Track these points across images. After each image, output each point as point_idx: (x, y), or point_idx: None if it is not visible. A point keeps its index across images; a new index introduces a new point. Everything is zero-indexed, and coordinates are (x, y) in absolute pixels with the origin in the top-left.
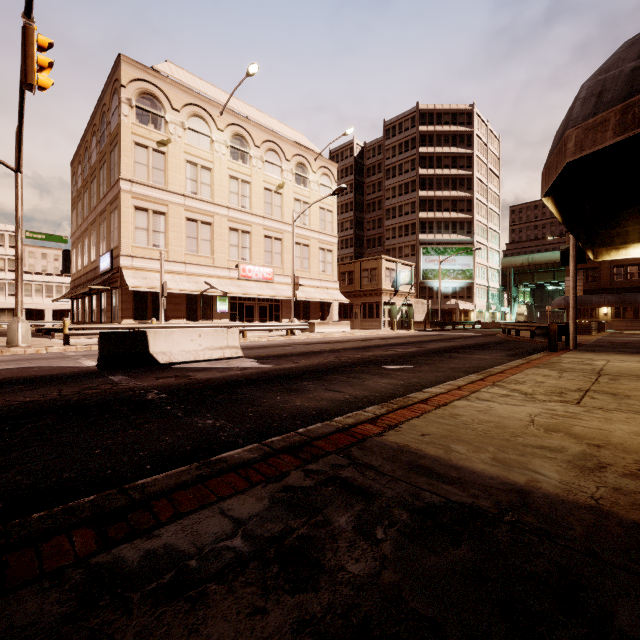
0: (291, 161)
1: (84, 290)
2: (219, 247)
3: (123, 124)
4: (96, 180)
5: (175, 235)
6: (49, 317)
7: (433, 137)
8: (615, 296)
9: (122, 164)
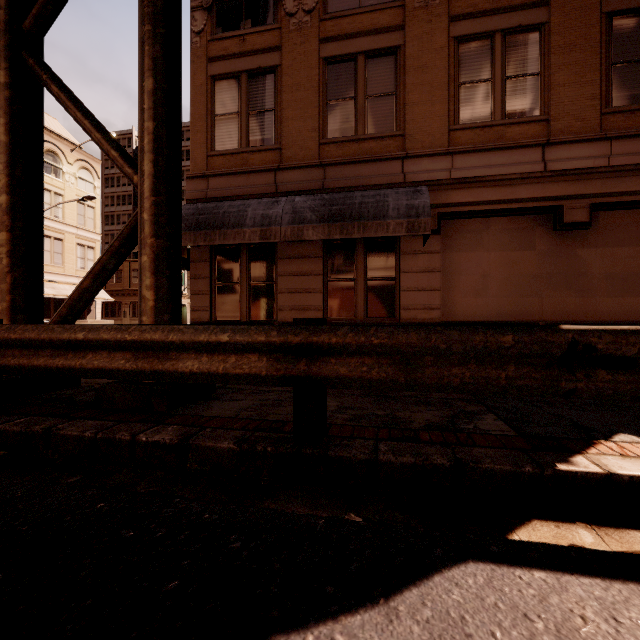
0: None
1: None
2: None
3: None
4: None
5: None
6: None
7: None
8: None
9: None
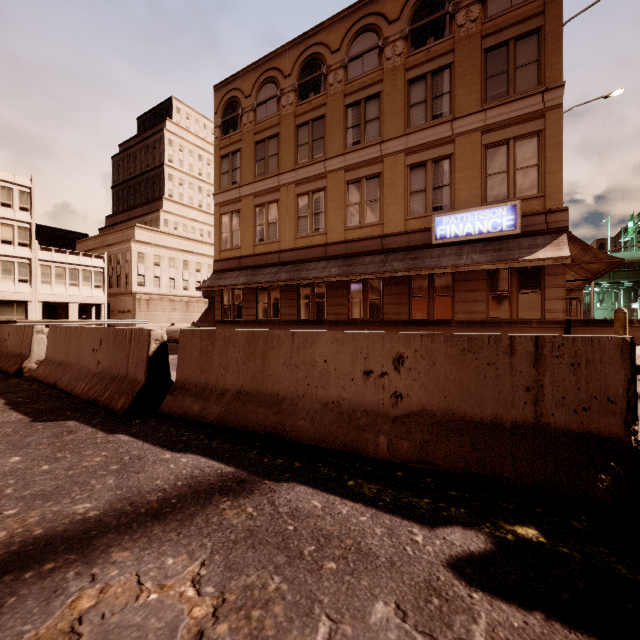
0: None
1: (515, 264)
2: None
3: None
4: (383, 99)
5: None
6: (74, 314)
7: None
8: None
9: (561, 62)
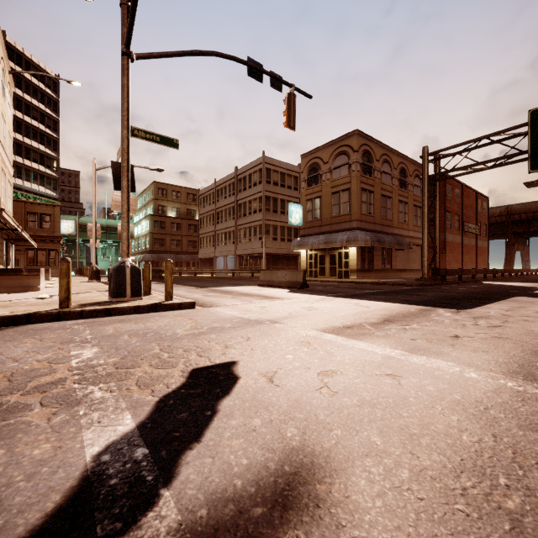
0: (1, 63)
1: None
2: None
3: None
4: None
5: None
6: None
7: (22, 81)
8: (174, 255)
9: None
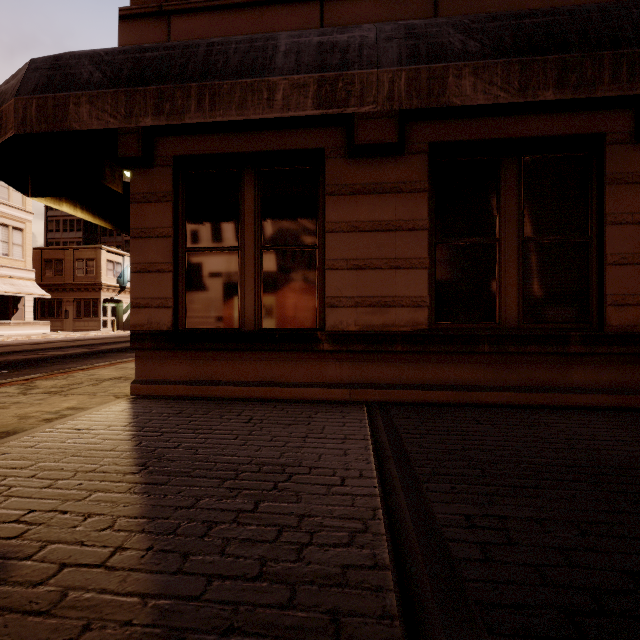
0: None
1: None
2: None
3: None
4: None
5: None
6: None
7: None
8: None
9: None
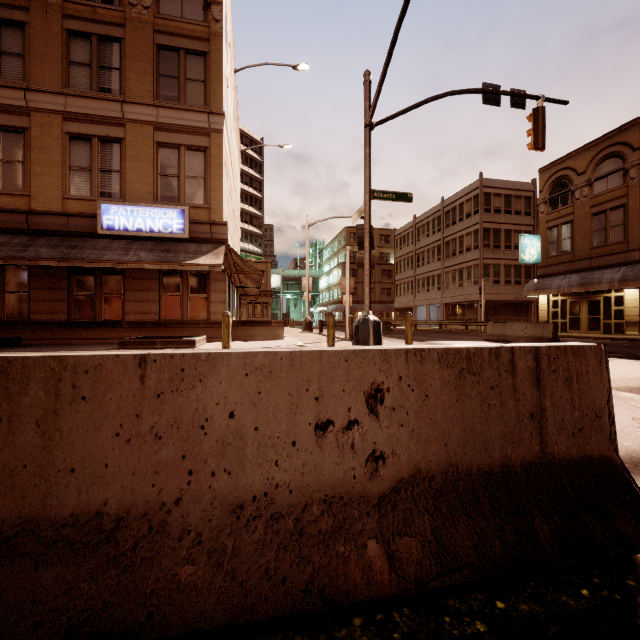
0: (237, 146)
1: (178, 267)
2: (232, 230)
3: (223, 37)
4: (29, 34)
5: (228, 207)
6: None
7: None
8: None
9: (223, 94)
